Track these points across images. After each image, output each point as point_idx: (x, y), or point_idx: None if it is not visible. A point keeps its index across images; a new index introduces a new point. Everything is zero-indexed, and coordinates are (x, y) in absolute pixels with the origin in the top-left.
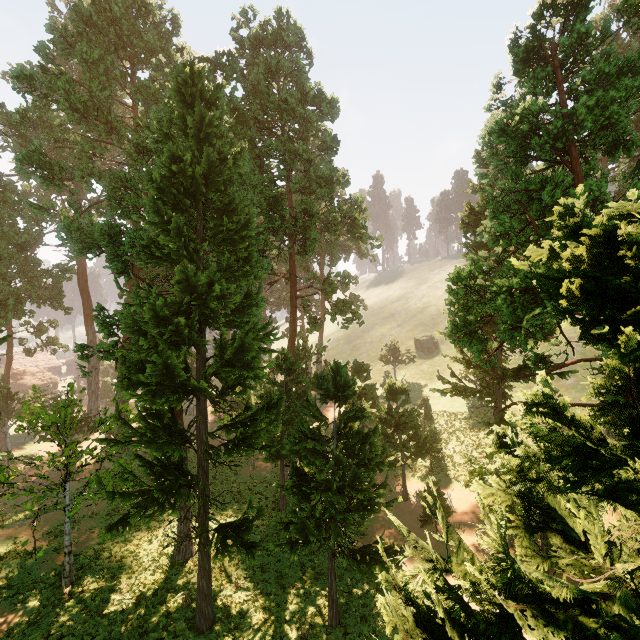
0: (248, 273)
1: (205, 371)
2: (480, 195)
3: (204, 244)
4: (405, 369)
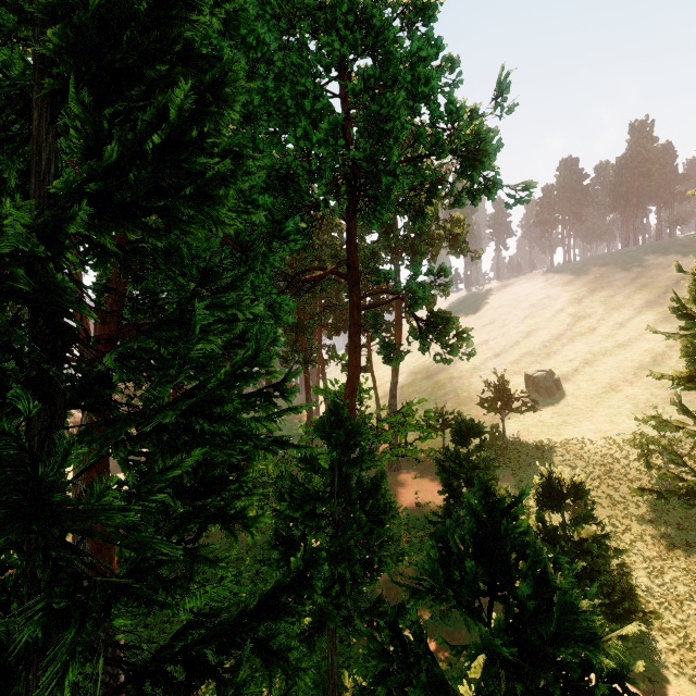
0: (182, 180)
1: None
2: None
3: None
4: (514, 418)
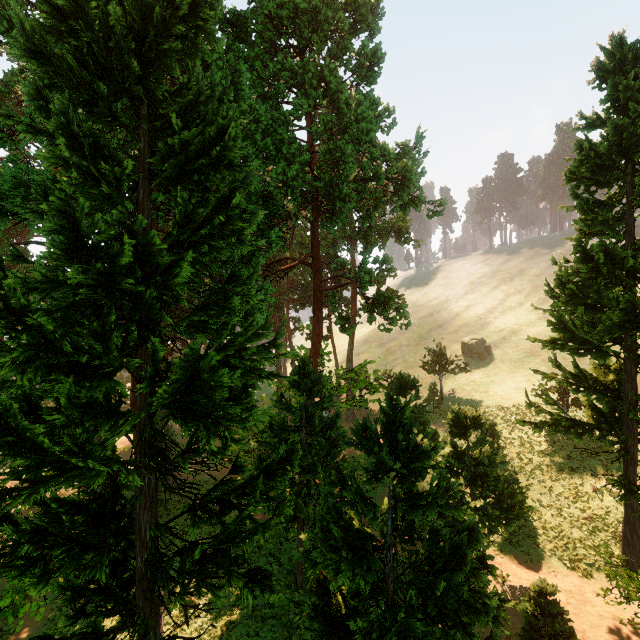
0: (226, 232)
1: (150, 414)
2: (609, 123)
3: (127, 164)
4: (451, 378)
